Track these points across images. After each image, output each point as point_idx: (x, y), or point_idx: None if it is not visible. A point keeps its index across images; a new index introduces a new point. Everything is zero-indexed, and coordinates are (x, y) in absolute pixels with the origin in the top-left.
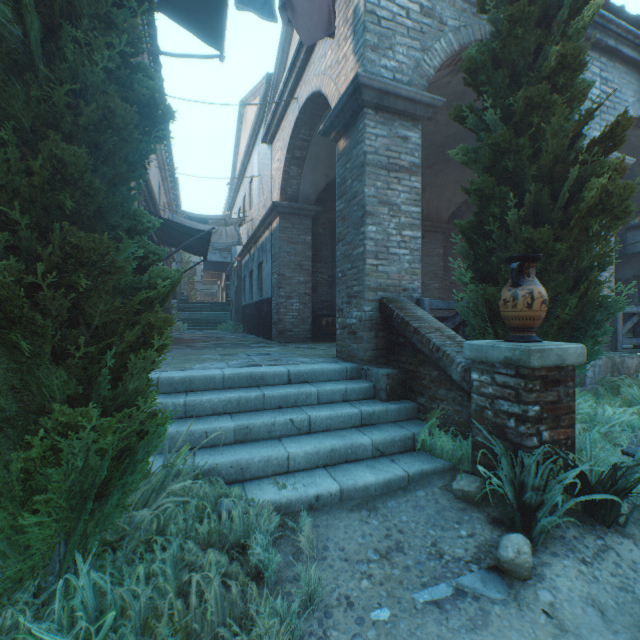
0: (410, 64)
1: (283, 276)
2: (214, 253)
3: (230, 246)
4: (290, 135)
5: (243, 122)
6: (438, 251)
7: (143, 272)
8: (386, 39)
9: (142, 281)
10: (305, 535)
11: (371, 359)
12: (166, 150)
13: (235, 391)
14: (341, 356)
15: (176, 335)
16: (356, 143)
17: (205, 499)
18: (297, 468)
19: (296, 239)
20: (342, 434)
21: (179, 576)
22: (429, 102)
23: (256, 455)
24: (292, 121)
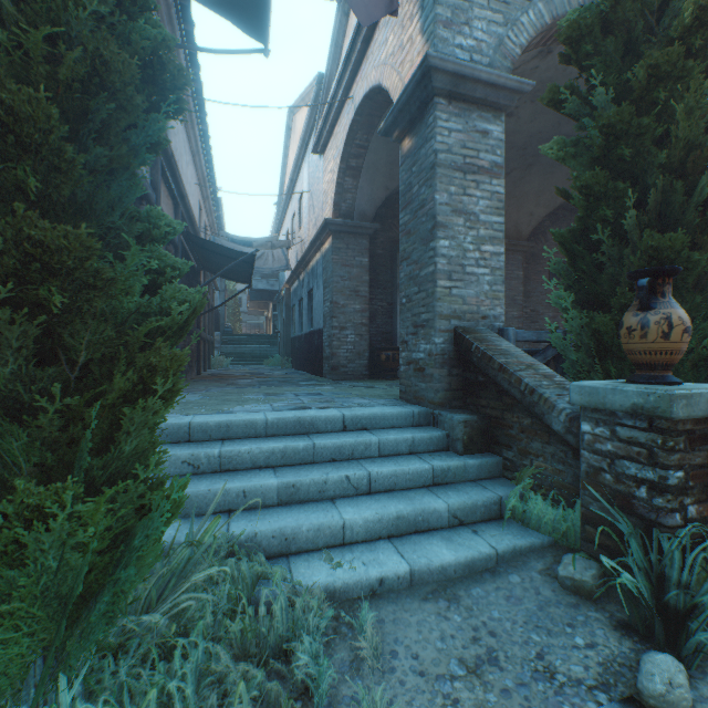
0: (491, 42)
1: (336, 304)
2: (260, 280)
3: (277, 271)
4: (344, 141)
5: (291, 133)
6: (517, 273)
7: (155, 292)
8: (461, 12)
9: (151, 303)
10: (367, 637)
11: (443, 402)
12: (207, 165)
13: (280, 440)
14: (405, 397)
15: (218, 371)
16: (424, 141)
17: (239, 582)
18: (355, 539)
19: (351, 261)
20: (410, 496)
21: (201, 695)
22: (515, 87)
23: (304, 522)
24: (347, 125)
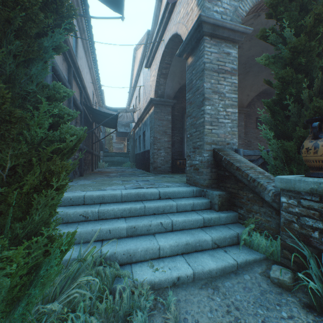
0: (231, 9)
1: (156, 138)
2: (121, 127)
3: (128, 123)
4: (160, 61)
5: (135, 59)
6: (241, 123)
7: (57, 128)
8: None
9: (53, 134)
10: (171, 312)
11: (208, 185)
12: (96, 74)
13: (128, 203)
14: (189, 182)
15: (101, 169)
16: (198, 58)
17: (105, 280)
18: (165, 255)
19: (163, 118)
20: (192, 232)
21: None
22: (243, 31)
23: (139, 246)
24: (161, 53)
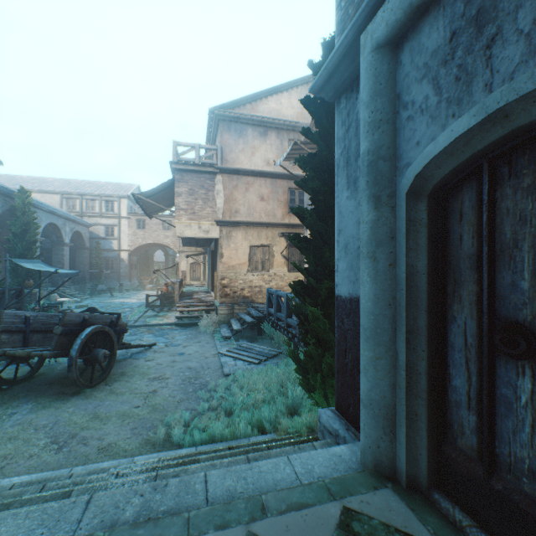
0: None
1: None
2: None
3: None
4: None
5: None
6: None
7: None
8: None
9: None
10: None
11: None
12: None
13: None
14: None
15: None
16: None
17: None
18: None
19: None
20: None
21: None
22: None
23: None
24: None
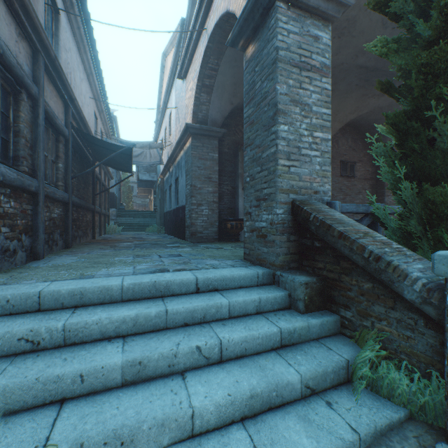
0: None
1: (195, 187)
2: (144, 174)
3: (153, 165)
4: (200, 64)
5: (165, 70)
6: None
7: None
8: None
9: None
10: None
11: (283, 264)
12: (99, 85)
13: (133, 305)
14: (249, 259)
15: (110, 236)
16: (266, 42)
17: None
18: (205, 428)
19: (205, 156)
20: (261, 364)
21: None
22: None
23: (146, 417)
24: (202, 51)
